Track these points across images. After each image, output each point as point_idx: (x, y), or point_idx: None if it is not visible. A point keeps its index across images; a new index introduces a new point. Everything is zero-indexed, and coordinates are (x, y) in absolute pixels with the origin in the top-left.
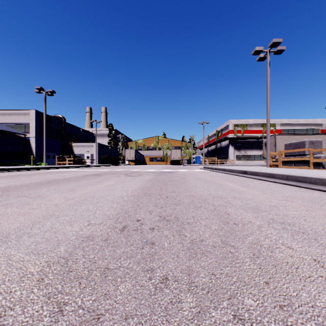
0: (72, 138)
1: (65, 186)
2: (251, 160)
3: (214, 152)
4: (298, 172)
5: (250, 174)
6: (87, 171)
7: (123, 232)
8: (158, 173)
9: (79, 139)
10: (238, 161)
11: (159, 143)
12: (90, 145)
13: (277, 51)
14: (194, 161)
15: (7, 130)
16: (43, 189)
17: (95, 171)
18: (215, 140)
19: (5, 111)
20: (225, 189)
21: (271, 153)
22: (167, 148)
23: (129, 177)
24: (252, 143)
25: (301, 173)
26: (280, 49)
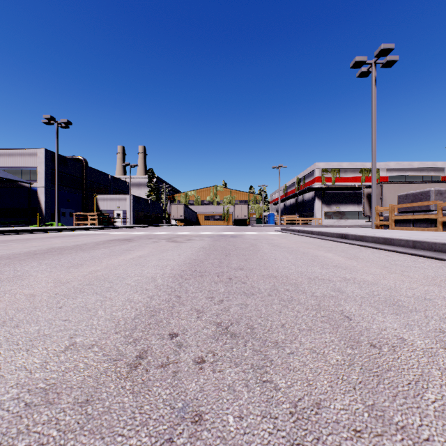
0: (96, 189)
1: (69, 259)
2: (346, 218)
3: (294, 207)
4: (427, 237)
5: (353, 240)
6: (114, 234)
7: (134, 371)
8: (216, 238)
9: (107, 190)
10: (328, 220)
11: (217, 195)
12: (122, 199)
13: (386, 63)
14: (267, 220)
15: (5, 176)
16: (30, 263)
17: (125, 235)
18: (295, 192)
19: (3, 151)
20: (323, 264)
21: (378, 209)
22: (229, 203)
23: (172, 243)
24: (347, 196)
25: (434, 238)
26: (391, 60)
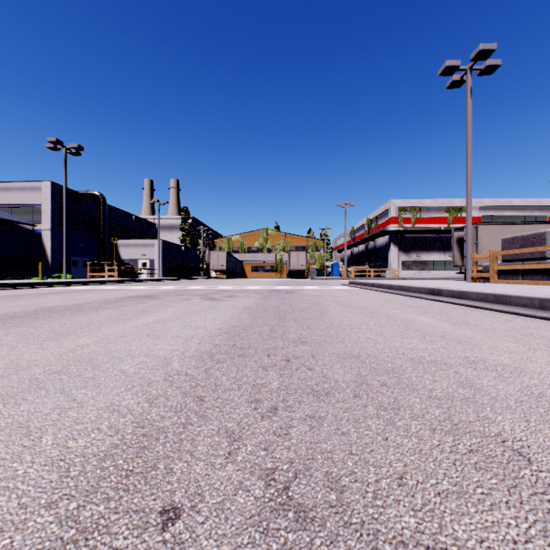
0: (117, 232)
1: (54, 325)
2: (429, 269)
3: (364, 255)
4: None
5: (449, 297)
6: (134, 289)
7: None
8: (266, 294)
9: (130, 233)
10: (406, 271)
11: (268, 241)
12: (148, 245)
13: (485, 69)
14: (329, 271)
15: (0, 216)
16: None
17: (149, 290)
18: (365, 236)
19: None
20: (423, 334)
21: (475, 256)
22: (283, 250)
23: (207, 302)
24: (430, 241)
25: None
26: (491, 65)
